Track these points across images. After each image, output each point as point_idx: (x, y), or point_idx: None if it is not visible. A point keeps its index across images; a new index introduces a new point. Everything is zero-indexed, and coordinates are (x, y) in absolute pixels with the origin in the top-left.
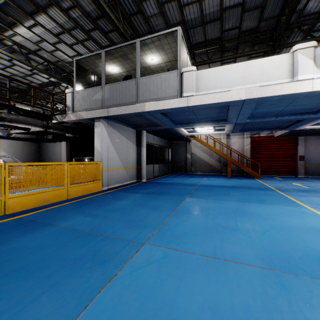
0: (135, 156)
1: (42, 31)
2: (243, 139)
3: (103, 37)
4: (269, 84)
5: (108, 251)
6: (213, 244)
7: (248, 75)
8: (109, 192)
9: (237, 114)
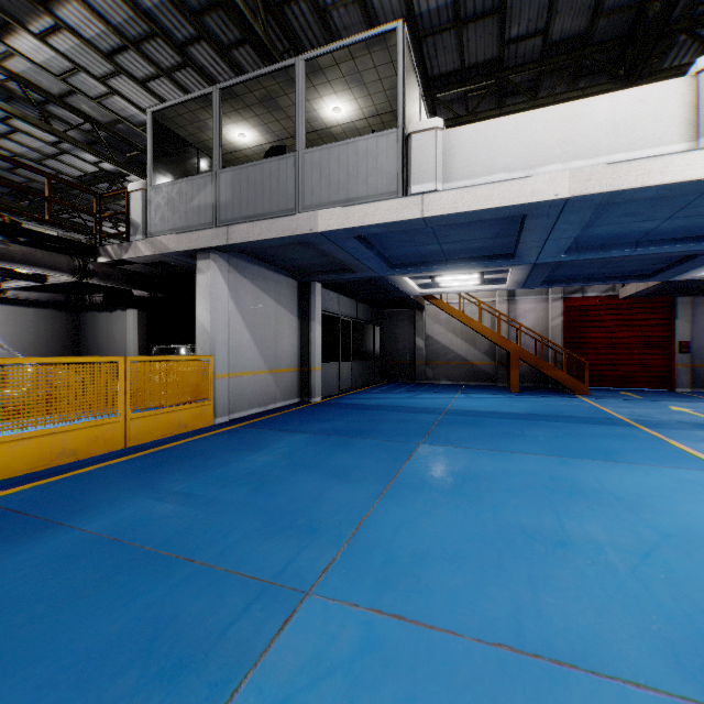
0: (295, 342)
1: (73, 45)
2: (547, 304)
3: (219, 61)
4: (631, 158)
5: (199, 623)
6: (508, 595)
7: (578, 136)
8: (230, 429)
9: (542, 240)
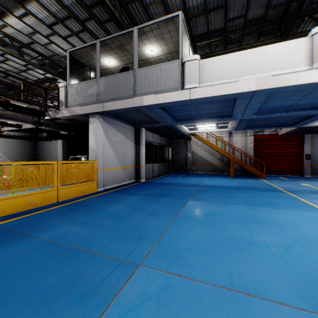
0: (133, 154)
1: (34, 21)
2: (246, 137)
3: (99, 28)
4: (283, 73)
5: (92, 278)
6: (227, 266)
7: (259, 63)
8: (104, 193)
9: (243, 109)
